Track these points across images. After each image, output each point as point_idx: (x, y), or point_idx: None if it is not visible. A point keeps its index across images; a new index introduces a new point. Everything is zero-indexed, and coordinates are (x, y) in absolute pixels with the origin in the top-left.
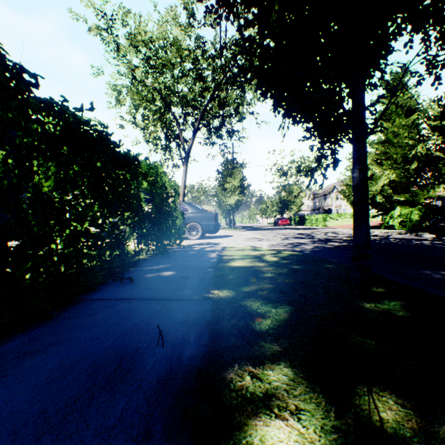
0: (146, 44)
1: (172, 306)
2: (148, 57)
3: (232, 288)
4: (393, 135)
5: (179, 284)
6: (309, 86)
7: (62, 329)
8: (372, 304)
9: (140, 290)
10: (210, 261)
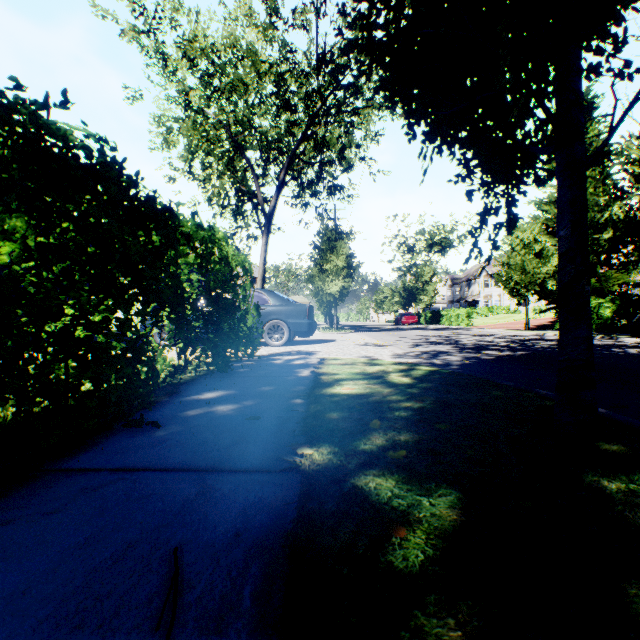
0: (206, 54)
1: (218, 488)
2: (209, 73)
3: (338, 442)
4: None
5: (241, 433)
6: (470, 85)
7: None
8: (620, 483)
9: (166, 446)
10: (299, 385)
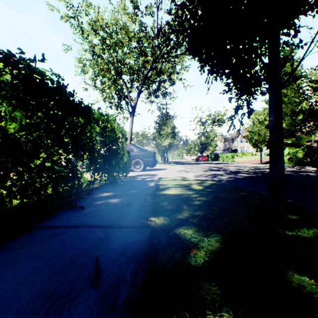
0: (103, 28)
1: (113, 234)
2: (104, 37)
3: (167, 215)
4: (283, 95)
5: (122, 211)
6: (229, 48)
7: (3, 262)
8: (293, 232)
9: (88, 217)
10: (149, 190)
